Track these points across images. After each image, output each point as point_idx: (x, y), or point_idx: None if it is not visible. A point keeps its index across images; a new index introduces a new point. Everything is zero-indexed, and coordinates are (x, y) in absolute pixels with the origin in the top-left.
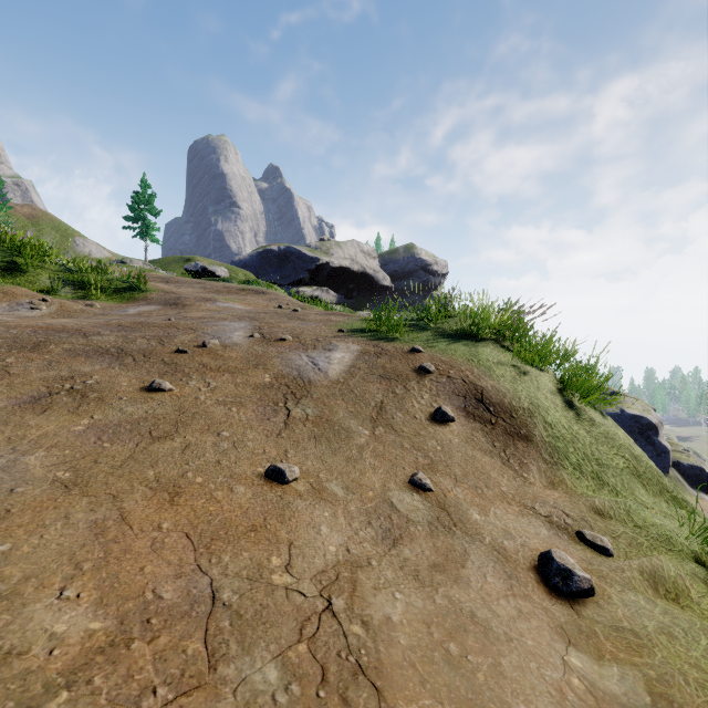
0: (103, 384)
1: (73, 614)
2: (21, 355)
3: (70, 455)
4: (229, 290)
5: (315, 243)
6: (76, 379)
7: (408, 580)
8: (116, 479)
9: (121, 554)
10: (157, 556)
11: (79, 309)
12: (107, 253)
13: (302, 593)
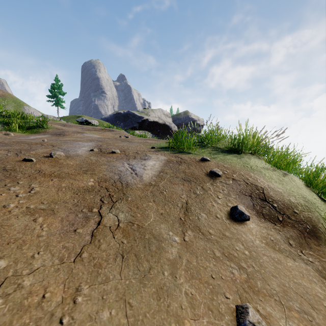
0: None
1: None
2: None
3: None
4: (95, 129)
5: (141, 110)
6: None
7: None
8: None
9: None
10: None
11: None
12: (40, 114)
13: None
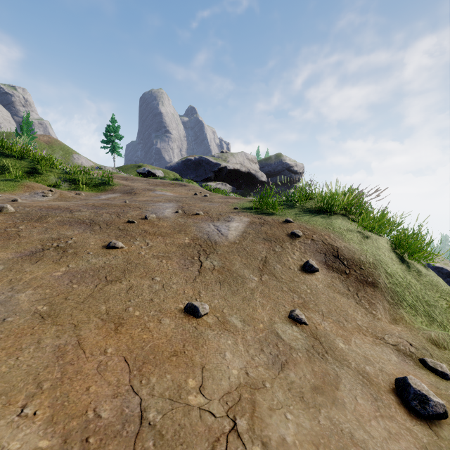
0: (78, 243)
1: (27, 431)
2: (29, 224)
3: (49, 293)
4: (164, 184)
5: (218, 154)
6: (61, 240)
7: (296, 401)
8: (78, 312)
9: (73, 375)
10: (101, 377)
11: (71, 196)
12: (92, 163)
13: (212, 413)
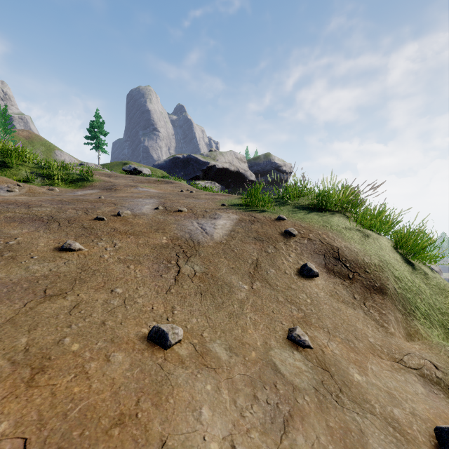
0: (22, 244)
1: None
2: None
3: None
4: (149, 181)
5: (206, 153)
6: (1, 241)
7: None
8: None
9: None
10: None
11: (42, 191)
12: (75, 160)
13: None
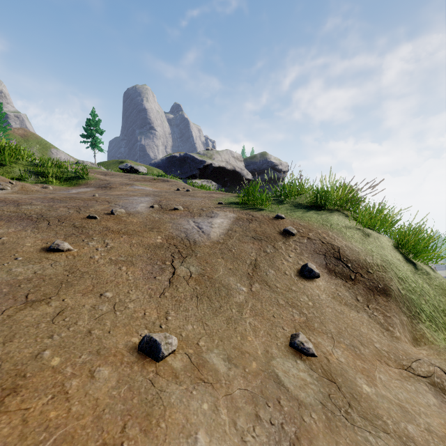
0: (7, 245)
1: None
2: None
3: None
4: (145, 179)
5: (203, 152)
6: None
7: None
8: None
9: None
10: None
11: (35, 189)
12: (71, 159)
13: None
